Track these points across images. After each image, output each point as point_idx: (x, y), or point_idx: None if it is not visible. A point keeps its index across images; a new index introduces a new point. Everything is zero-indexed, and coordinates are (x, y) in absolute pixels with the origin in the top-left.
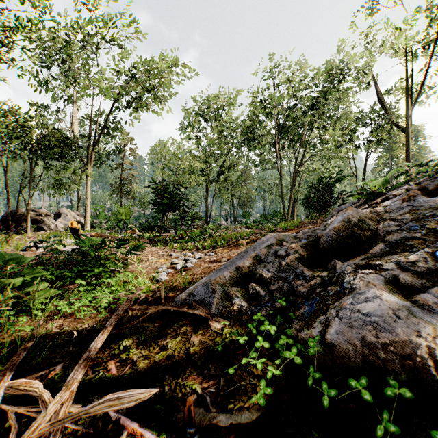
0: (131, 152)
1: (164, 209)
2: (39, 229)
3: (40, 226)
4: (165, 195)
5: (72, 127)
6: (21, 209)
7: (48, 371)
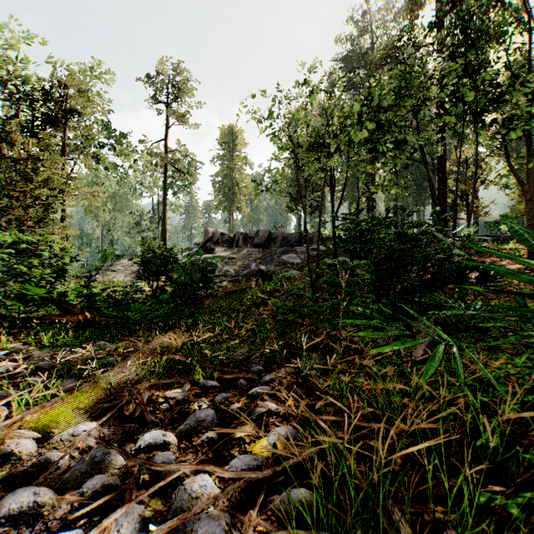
0: None
1: None
2: None
3: None
4: None
5: None
6: None
7: None
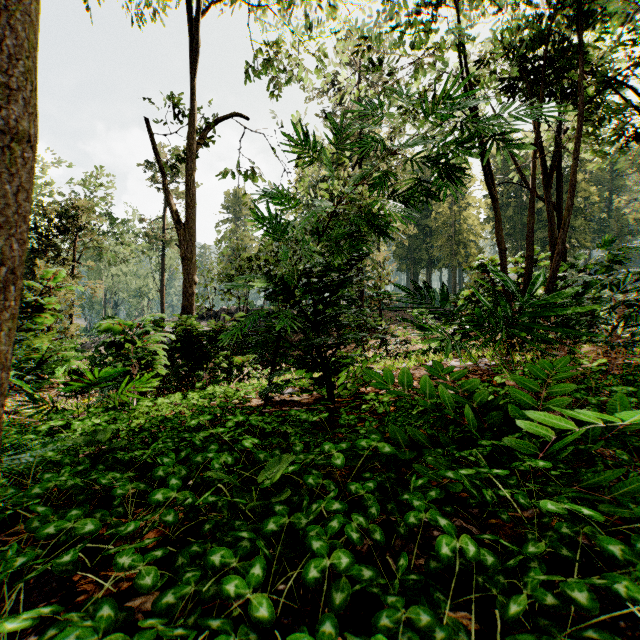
0: None
1: None
2: None
3: None
4: None
5: None
6: None
7: None
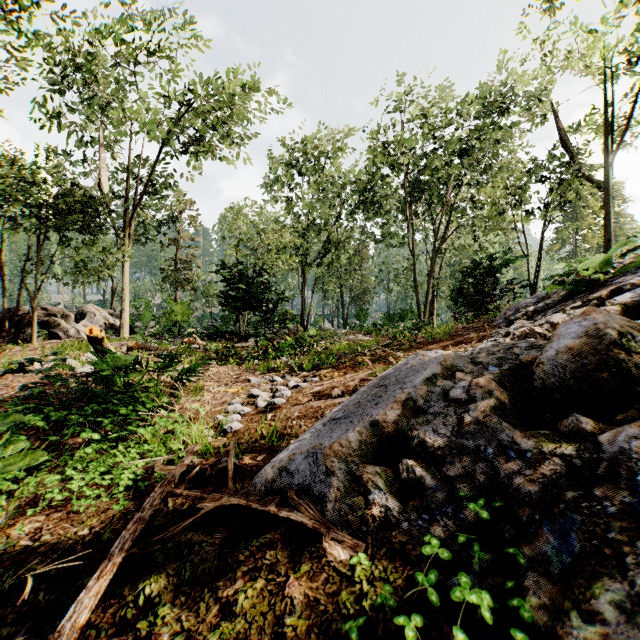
0: (191, 221)
1: (239, 306)
2: (51, 336)
3: (54, 332)
4: (240, 285)
5: (102, 183)
6: (25, 307)
7: None
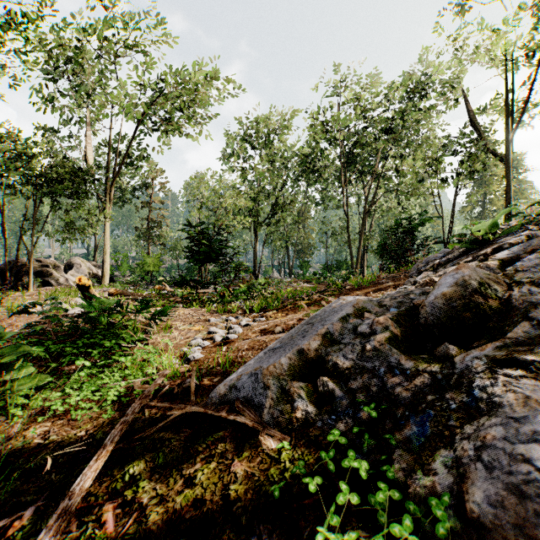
0: (161, 187)
1: (201, 259)
2: (45, 284)
3: (46, 280)
4: (202, 241)
5: (87, 156)
6: (22, 259)
7: (13, 518)
